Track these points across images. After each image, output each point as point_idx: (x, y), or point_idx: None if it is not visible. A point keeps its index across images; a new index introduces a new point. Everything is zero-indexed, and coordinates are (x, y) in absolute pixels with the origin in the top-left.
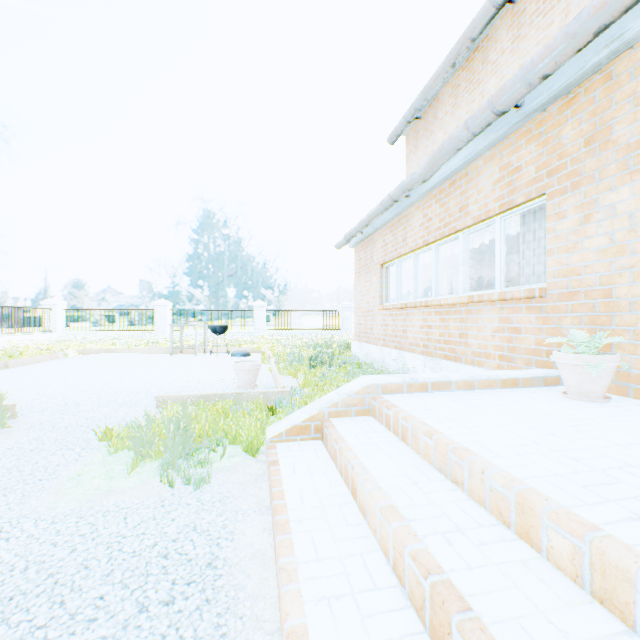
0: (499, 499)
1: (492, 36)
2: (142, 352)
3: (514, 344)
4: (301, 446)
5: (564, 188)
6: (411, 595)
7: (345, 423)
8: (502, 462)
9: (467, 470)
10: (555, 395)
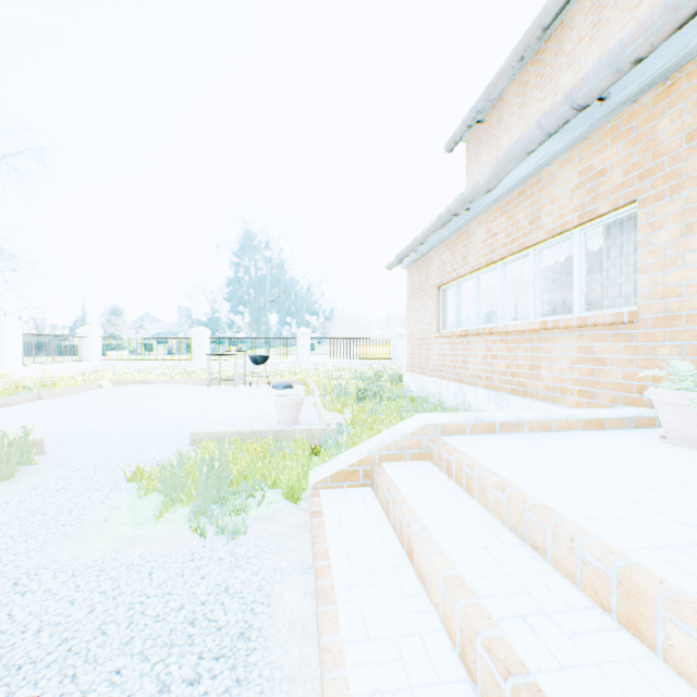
0: (594, 575)
1: (567, 23)
2: (178, 383)
3: (597, 378)
4: (348, 494)
5: (660, 193)
6: (485, 695)
7: (399, 469)
8: (596, 527)
9: (550, 535)
10: (651, 440)
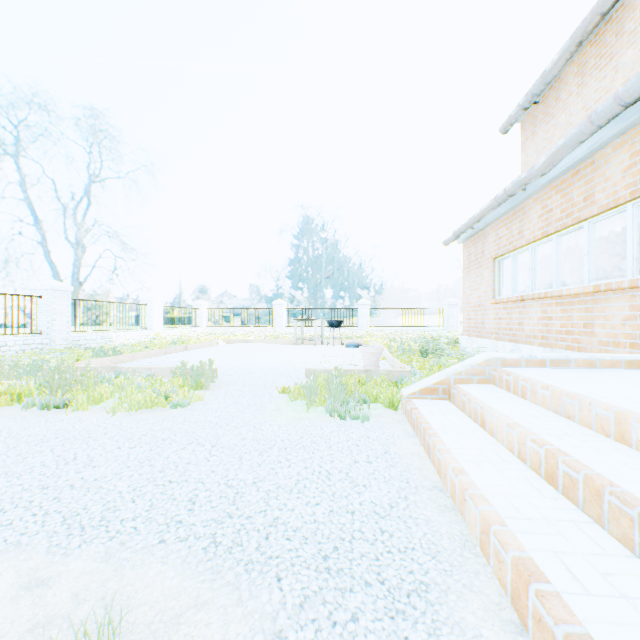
0: (602, 420)
1: (628, 4)
2: (270, 343)
3: None
4: (432, 402)
5: None
6: (531, 464)
7: (469, 387)
8: (607, 400)
9: (577, 406)
10: None
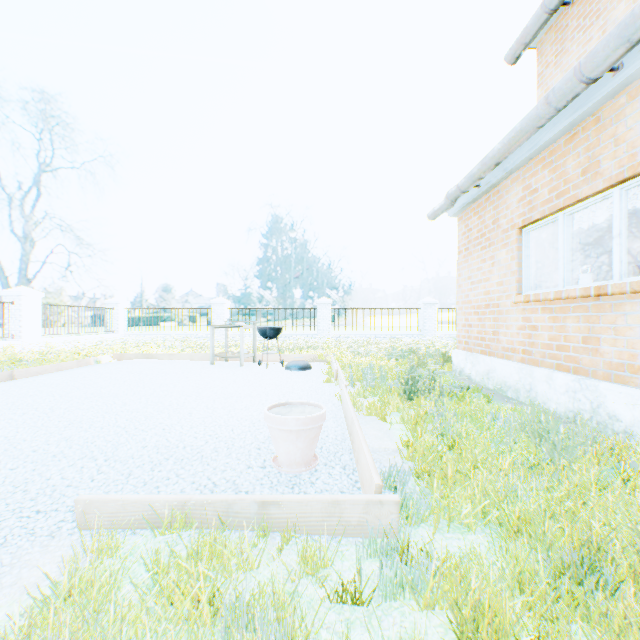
0: None
1: None
2: (184, 358)
3: None
4: None
5: None
6: None
7: None
8: None
9: None
10: None
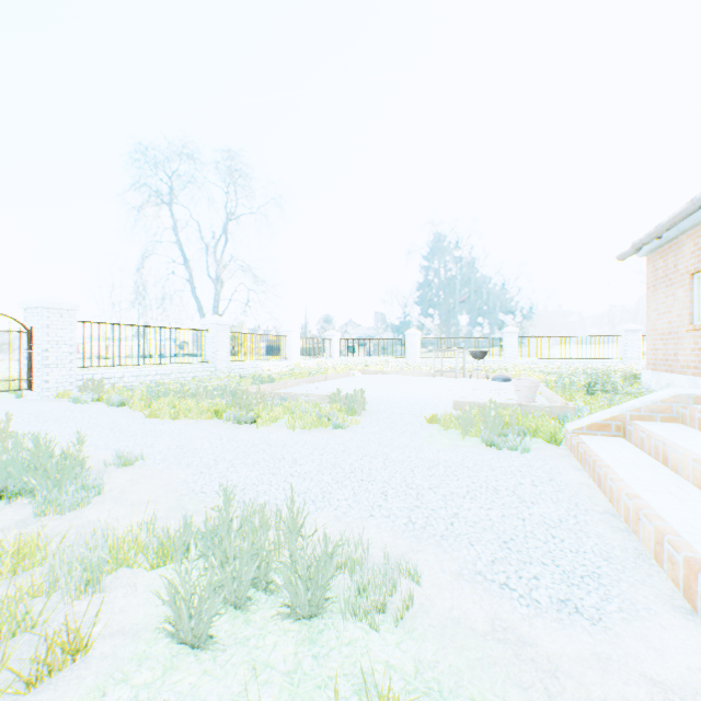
0: None
1: None
2: (406, 374)
3: None
4: (602, 438)
5: None
6: None
7: (649, 424)
8: None
9: None
10: None
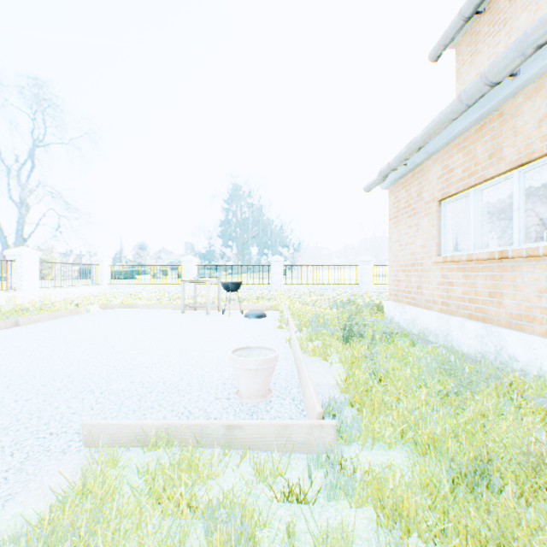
0: None
1: None
2: (159, 308)
3: None
4: None
5: None
6: None
7: None
8: None
9: None
10: None
